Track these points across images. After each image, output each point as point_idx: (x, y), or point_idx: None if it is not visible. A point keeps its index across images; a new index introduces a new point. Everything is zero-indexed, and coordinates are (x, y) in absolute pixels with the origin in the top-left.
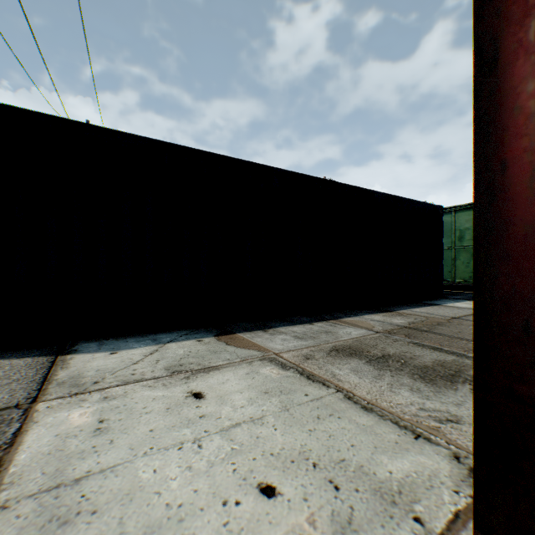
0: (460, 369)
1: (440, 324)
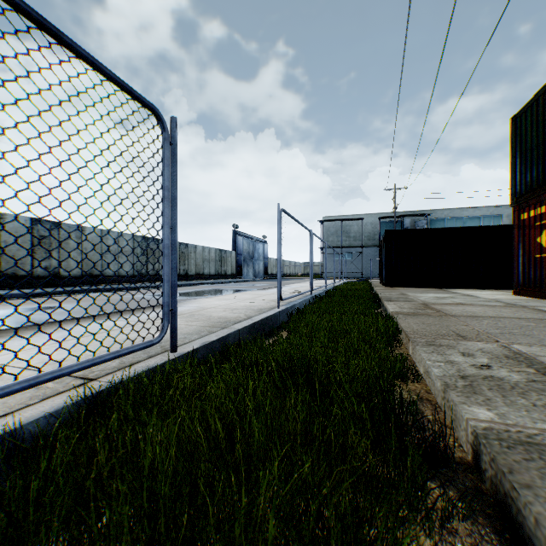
0: None
1: None
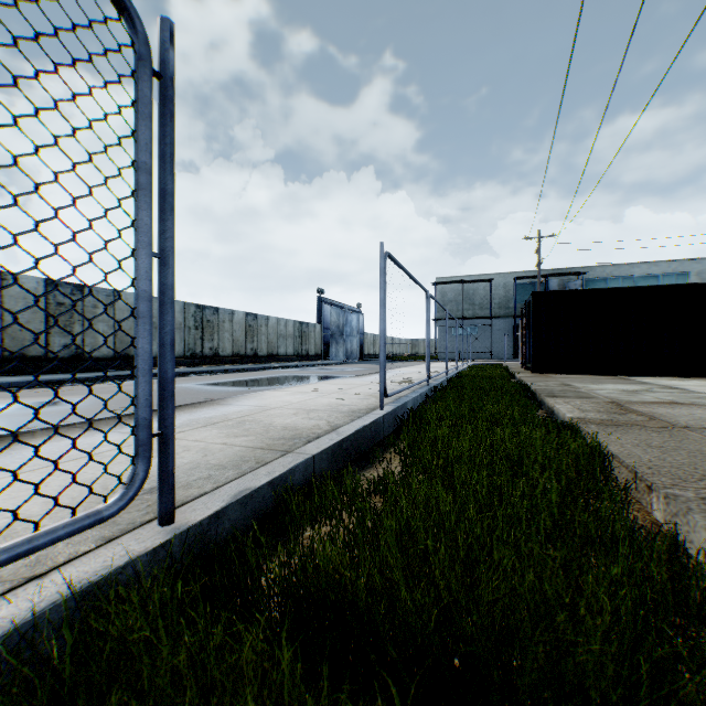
0: None
1: None
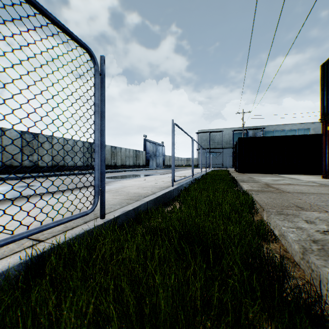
0: None
1: None
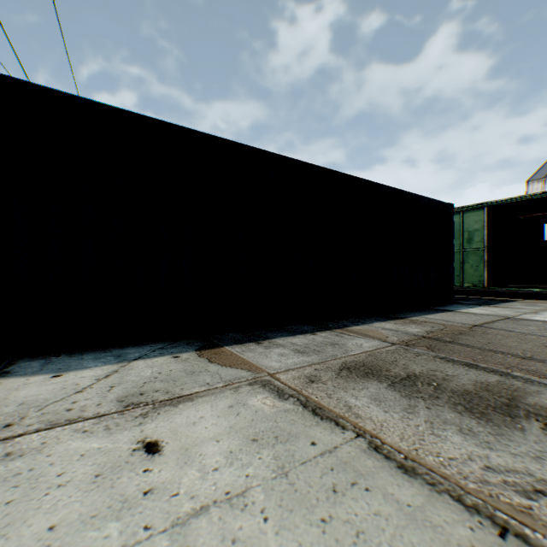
0: (513, 396)
1: (462, 333)
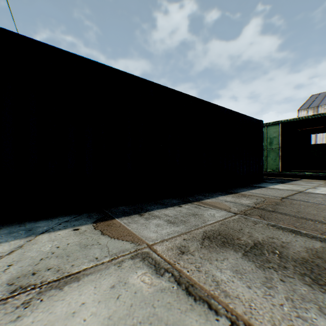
0: None
1: (278, 204)
